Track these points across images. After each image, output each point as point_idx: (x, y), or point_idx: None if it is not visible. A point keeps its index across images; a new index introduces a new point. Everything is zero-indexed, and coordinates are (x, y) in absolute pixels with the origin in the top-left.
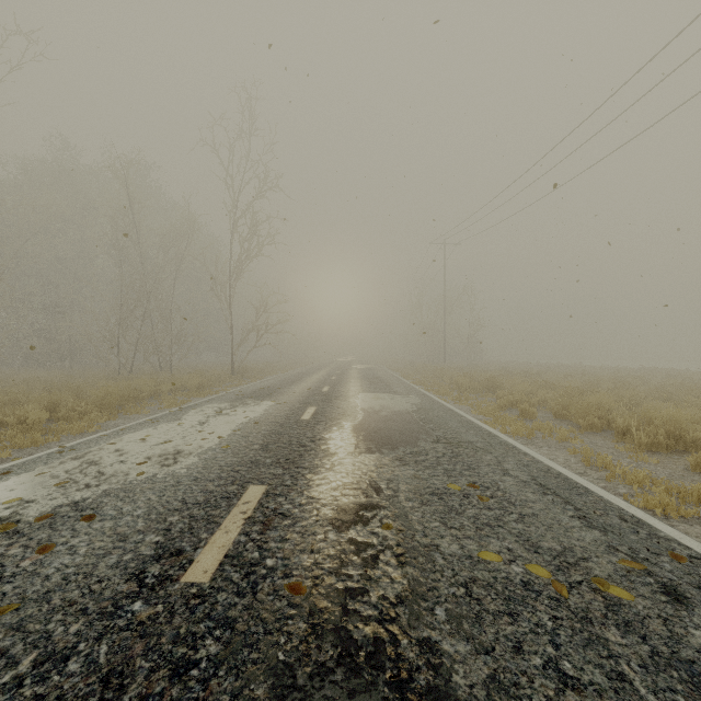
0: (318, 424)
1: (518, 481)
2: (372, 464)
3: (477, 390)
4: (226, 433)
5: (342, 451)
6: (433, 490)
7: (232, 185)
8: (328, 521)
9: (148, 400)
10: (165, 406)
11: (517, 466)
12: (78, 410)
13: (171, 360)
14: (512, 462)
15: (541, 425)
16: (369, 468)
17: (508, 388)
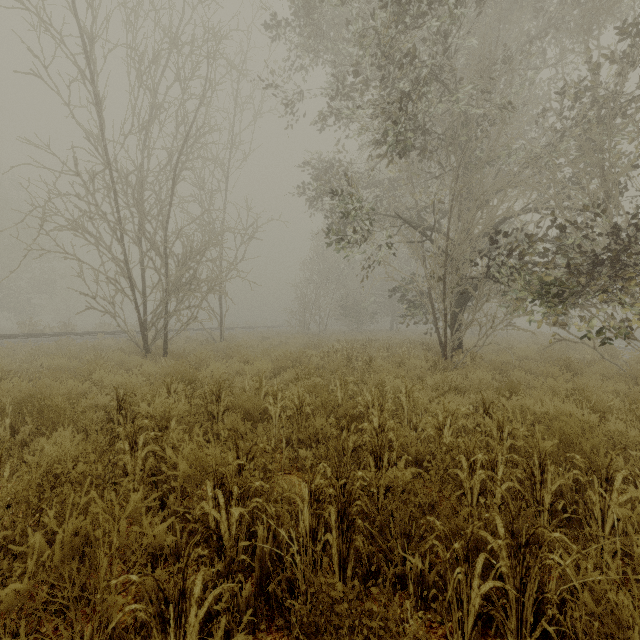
0: None
1: None
2: None
3: None
4: None
5: None
6: None
7: None
8: None
9: None
10: None
11: None
12: None
13: None
14: None
15: None
16: None
17: None
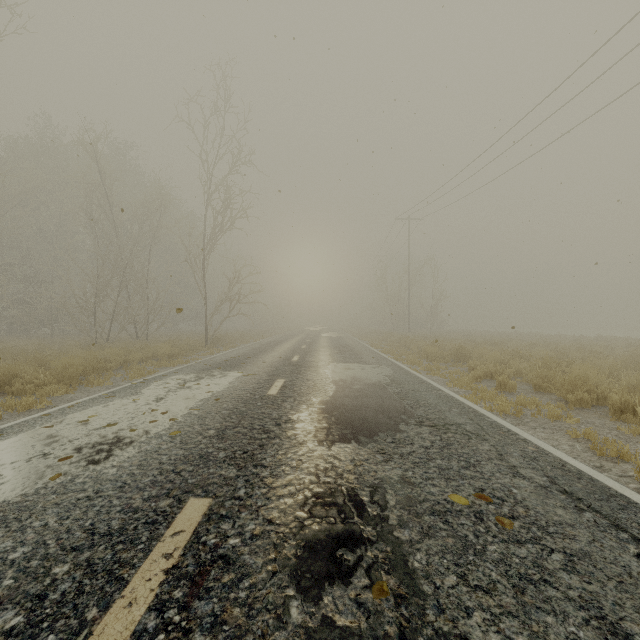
0: (285, 401)
1: (536, 486)
2: (349, 460)
3: (446, 359)
4: (181, 412)
5: (311, 440)
6: (432, 505)
7: (206, 160)
8: (289, 576)
9: (116, 370)
10: (130, 377)
11: (524, 459)
12: (35, 382)
13: (147, 329)
14: (515, 454)
15: (525, 400)
16: (345, 466)
17: (477, 357)
